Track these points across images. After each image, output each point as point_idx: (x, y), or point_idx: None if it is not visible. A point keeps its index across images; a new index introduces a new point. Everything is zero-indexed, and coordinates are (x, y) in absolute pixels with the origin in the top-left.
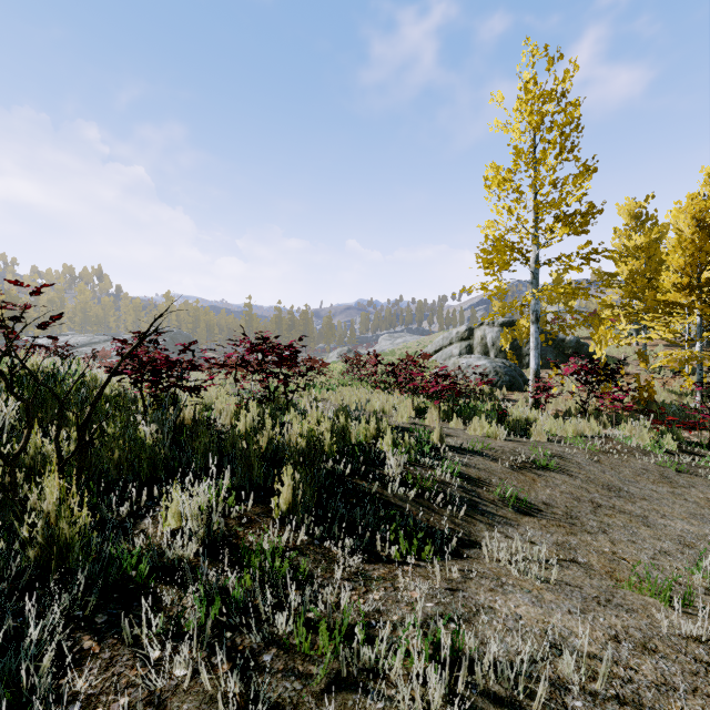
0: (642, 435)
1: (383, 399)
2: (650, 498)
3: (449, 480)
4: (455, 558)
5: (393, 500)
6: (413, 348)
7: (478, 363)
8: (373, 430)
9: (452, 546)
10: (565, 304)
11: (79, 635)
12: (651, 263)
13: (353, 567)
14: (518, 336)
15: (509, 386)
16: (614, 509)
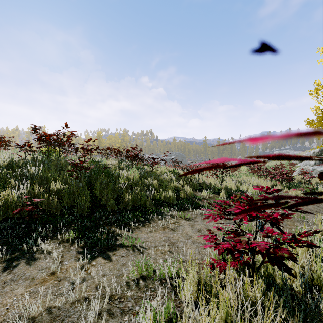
0: None
1: (258, 181)
2: None
3: None
4: None
5: None
6: None
7: (319, 168)
8: (246, 187)
9: None
10: None
11: (197, 201)
12: None
13: None
14: None
15: None
16: (322, 213)
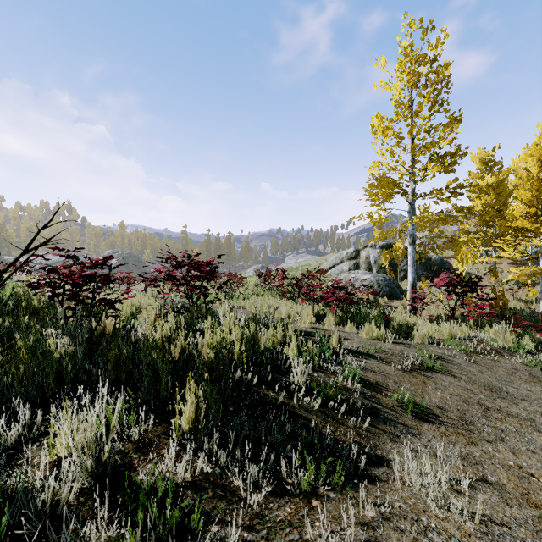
0: (506, 337)
1: (288, 307)
2: (529, 399)
3: (350, 386)
4: (365, 484)
5: (298, 411)
6: (312, 266)
7: (364, 277)
8: (280, 337)
9: (360, 467)
10: (430, 231)
11: None
12: (500, 198)
13: (256, 504)
14: (395, 256)
15: (389, 295)
16: (501, 412)
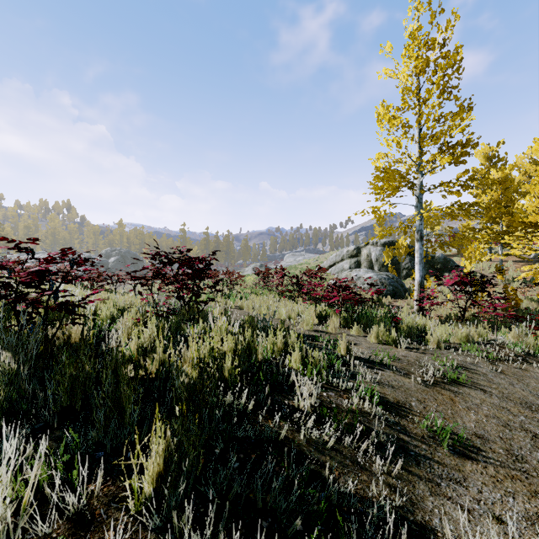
0: (529, 342)
1: (289, 307)
2: None
3: (368, 409)
4: None
5: (307, 451)
6: (311, 264)
7: (367, 275)
8: (280, 345)
9: None
10: (431, 229)
11: None
12: (507, 194)
13: None
14: (398, 254)
15: (393, 294)
16: None
